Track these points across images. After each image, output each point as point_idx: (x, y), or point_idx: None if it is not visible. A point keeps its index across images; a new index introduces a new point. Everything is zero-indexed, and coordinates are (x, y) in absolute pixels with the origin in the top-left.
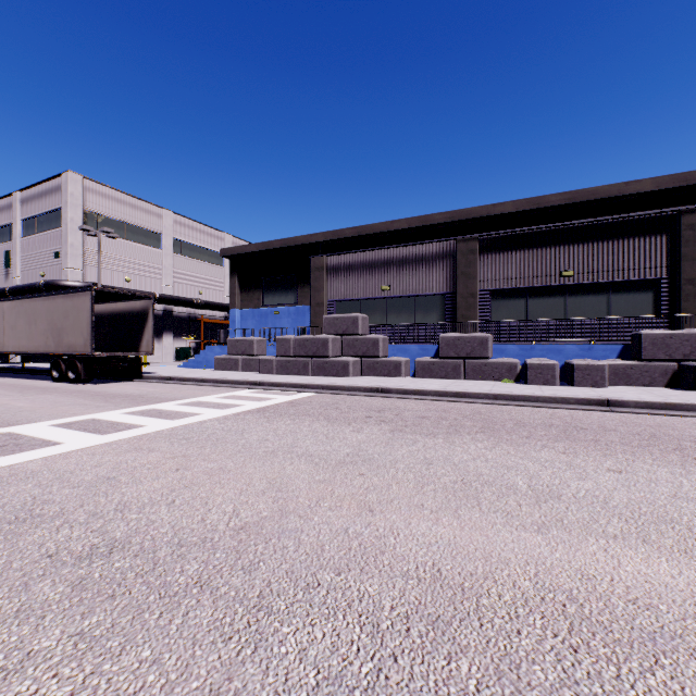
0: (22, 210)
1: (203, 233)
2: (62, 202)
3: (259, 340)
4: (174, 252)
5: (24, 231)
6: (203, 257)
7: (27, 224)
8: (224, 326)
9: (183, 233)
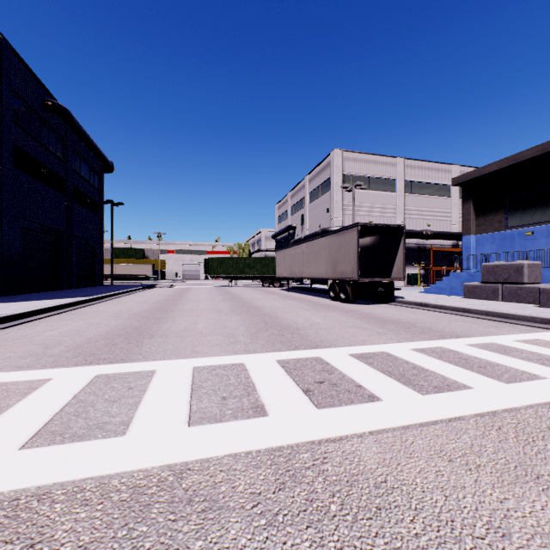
0: (309, 187)
1: (431, 170)
2: (330, 173)
3: (530, 265)
4: (405, 193)
5: (310, 199)
6: (430, 191)
7: (311, 195)
8: (451, 254)
9: (412, 174)
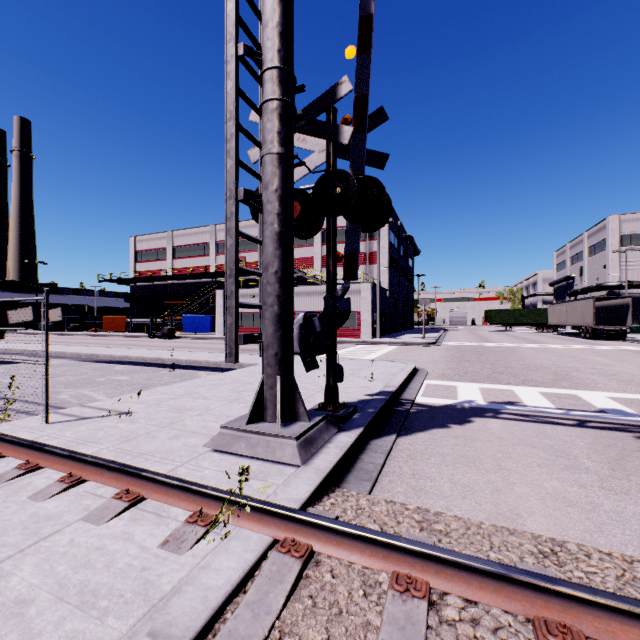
0: (587, 242)
1: None
2: (605, 235)
3: None
4: None
5: (588, 254)
6: None
7: (590, 250)
8: None
9: None
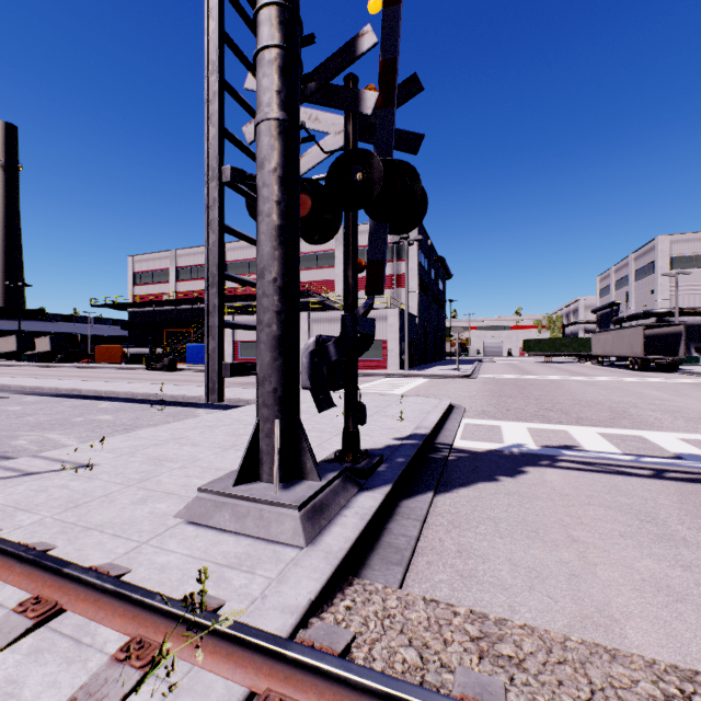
0: (633, 265)
1: None
2: (654, 257)
3: None
4: None
5: (635, 278)
6: None
7: (636, 273)
8: None
9: None
